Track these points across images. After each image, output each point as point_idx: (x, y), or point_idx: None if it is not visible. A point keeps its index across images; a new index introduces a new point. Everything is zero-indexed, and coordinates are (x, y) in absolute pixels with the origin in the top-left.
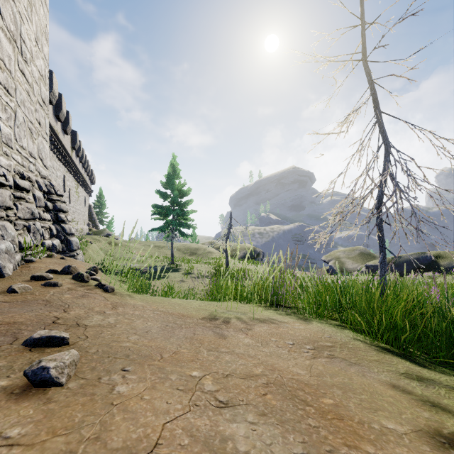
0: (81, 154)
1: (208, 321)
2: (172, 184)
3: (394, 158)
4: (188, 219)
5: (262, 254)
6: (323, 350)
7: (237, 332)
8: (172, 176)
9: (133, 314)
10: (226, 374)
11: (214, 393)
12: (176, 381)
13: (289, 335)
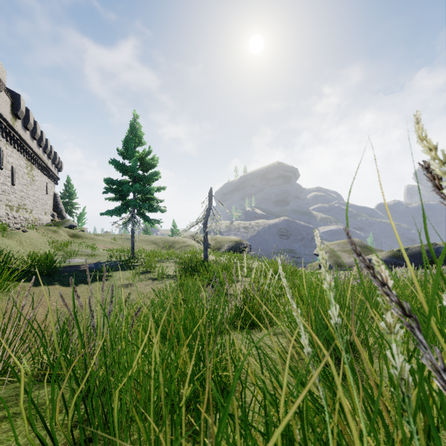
0: (34, 129)
1: None
2: (131, 150)
3: None
4: (154, 199)
5: (249, 247)
6: None
7: None
8: (130, 139)
9: None
10: None
11: None
12: None
13: None
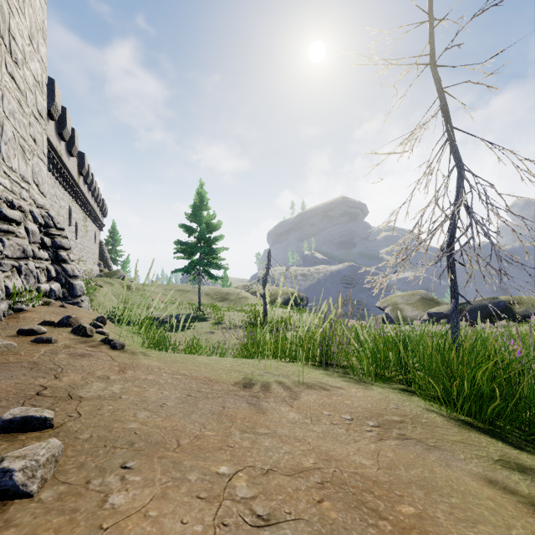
0: (91, 181)
1: (241, 388)
2: (199, 217)
3: (470, 184)
4: (218, 258)
5: (306, 299)
6: (390, 428)
7: (279, 403)
8: (198, 206)
9: (145, 380)
10: (266, 470)
11: (250, 501)
12: (196, 483)
13: (346, 406)
